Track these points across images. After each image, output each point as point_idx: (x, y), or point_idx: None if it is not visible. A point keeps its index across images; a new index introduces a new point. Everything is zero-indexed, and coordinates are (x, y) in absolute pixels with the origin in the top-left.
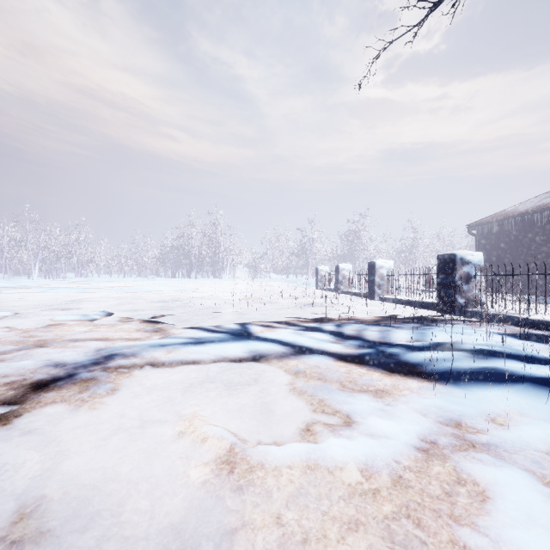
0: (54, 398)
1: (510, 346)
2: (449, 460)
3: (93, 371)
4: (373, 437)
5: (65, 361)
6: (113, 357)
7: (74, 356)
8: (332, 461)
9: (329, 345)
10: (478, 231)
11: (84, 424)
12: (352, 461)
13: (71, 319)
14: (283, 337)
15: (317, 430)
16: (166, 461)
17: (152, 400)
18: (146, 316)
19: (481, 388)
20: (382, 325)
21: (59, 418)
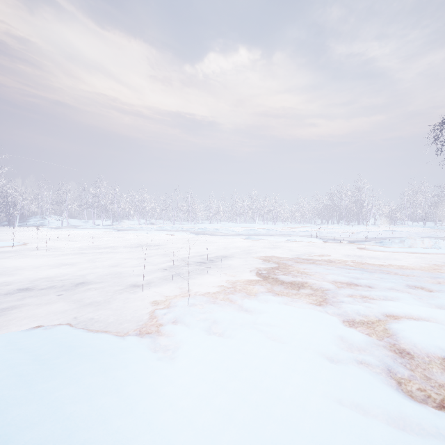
0: None
1: None
2: None
3: None
4: None
5: None
6: None
7: None
8: None
9: None
10: None
11: None
12: None
13: None
14: None
15: None
16: None
17: None
18: None
19: None
20: None
21: None
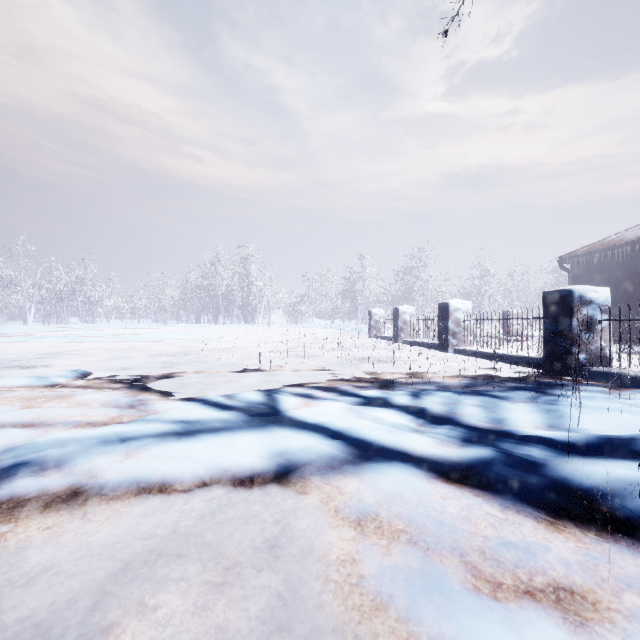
0: None
1: None
2: None
3: None
4: None
5: None
6: (14, 473)
7: None
8: None
9: (410, 440)
10: (571, 265)
11: None
12: None
13: (19, 384)
14: (330, 421)
15: None
16: None
17: (23, 615)
18: (134, 378)
19: None
20: (479, 395)
21: None
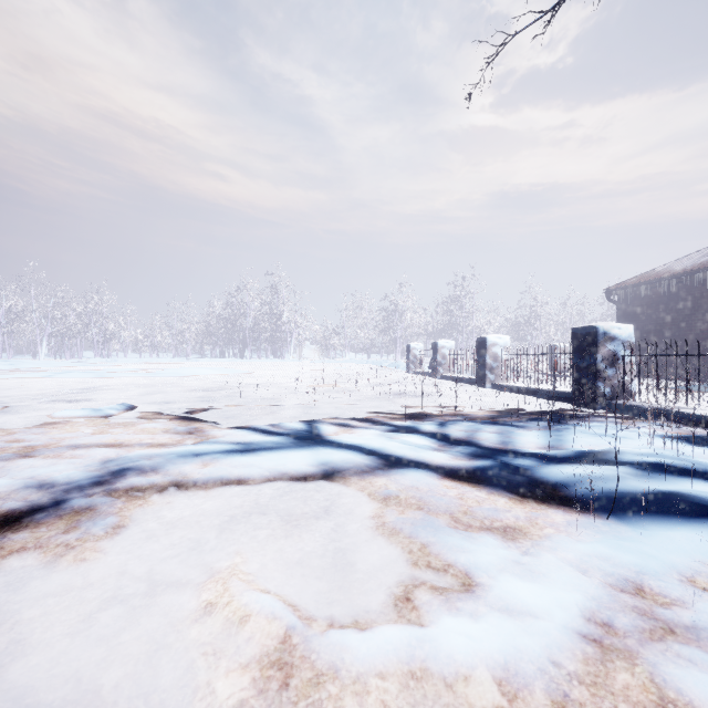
0: (25, 542)
1: (687, 457)
2: (638, 660)
3: (91, 496)
4: (511, 615)
5: (55, 480)
6: (123, 474)
7: (69, 471)
8: (449, 663)
9: (430, 455)
10: (619, 297)
11: (63, 588)
12: (483, 663)
13: (77, 415)
14: (365, 442)
15: (422, 602)
16: (181, 659)
17: (173, 542)
18: (180, 411)
19: (662, 525)
20: (501, 424)
21: (26, 577)
